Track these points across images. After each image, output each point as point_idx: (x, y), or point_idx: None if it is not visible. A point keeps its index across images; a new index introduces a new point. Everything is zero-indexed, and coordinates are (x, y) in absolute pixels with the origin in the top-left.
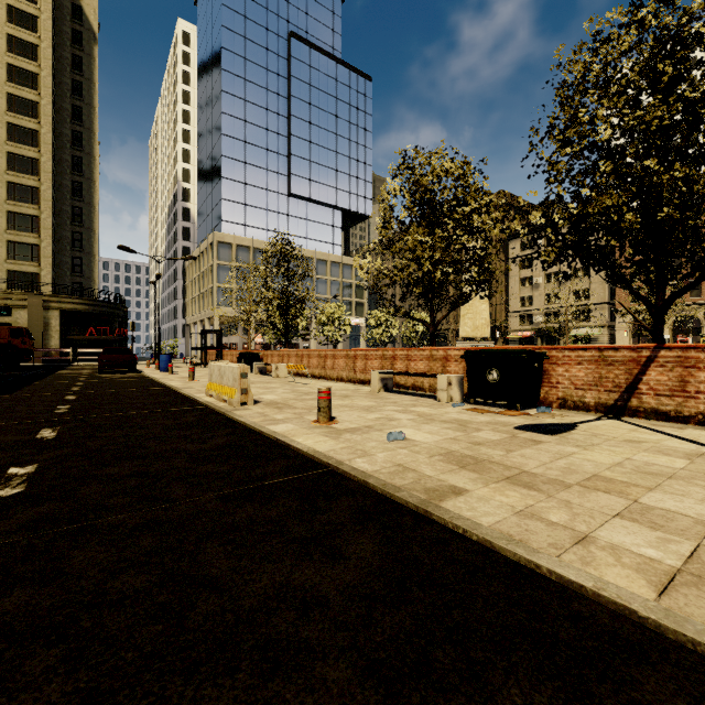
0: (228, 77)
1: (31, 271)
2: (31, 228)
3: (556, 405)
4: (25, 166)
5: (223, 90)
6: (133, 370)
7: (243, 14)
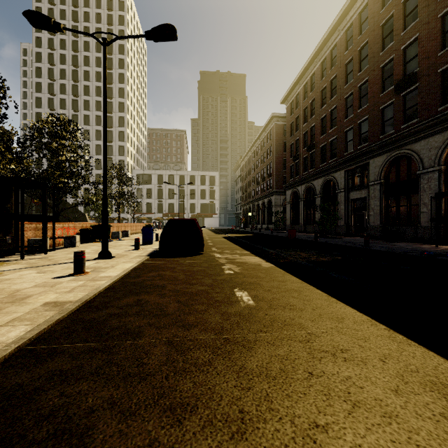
0: None
1: None
2: None
3: None
4: None
5: None
6: None
7: None
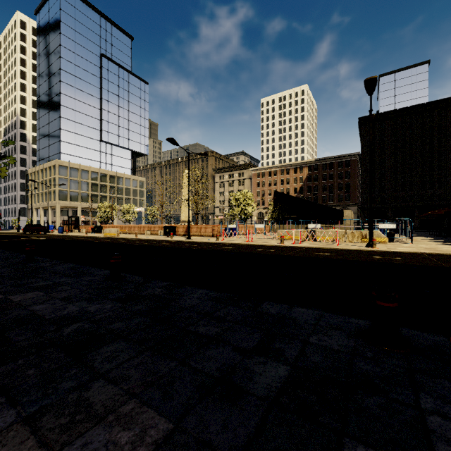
0: (64, 74)
1: None
2: None
3: (178, 235)
4: None
5: (61, 81)
6: (45, 233)
7: (74, 40)
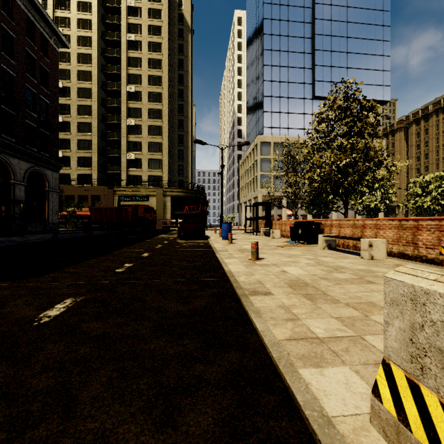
0: (267, 23)
1: (158, 175)
2: (158, 150)
3: None
4: (156, 115)
5: (263, 34)
6: (202, 237)
7: None
